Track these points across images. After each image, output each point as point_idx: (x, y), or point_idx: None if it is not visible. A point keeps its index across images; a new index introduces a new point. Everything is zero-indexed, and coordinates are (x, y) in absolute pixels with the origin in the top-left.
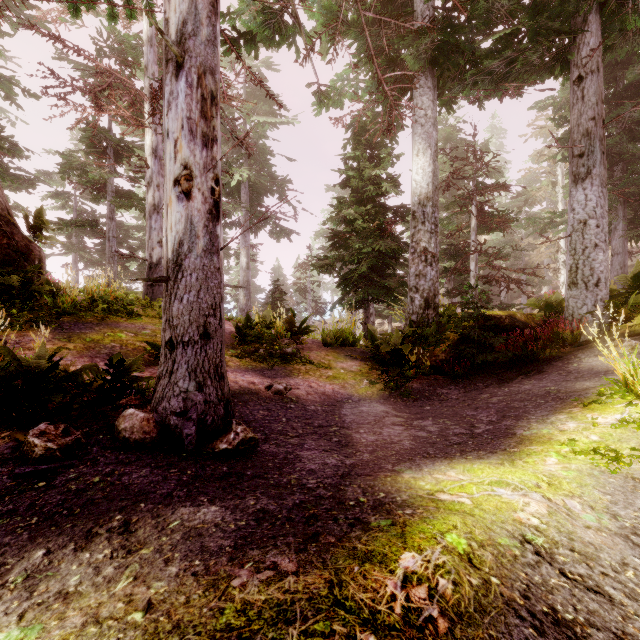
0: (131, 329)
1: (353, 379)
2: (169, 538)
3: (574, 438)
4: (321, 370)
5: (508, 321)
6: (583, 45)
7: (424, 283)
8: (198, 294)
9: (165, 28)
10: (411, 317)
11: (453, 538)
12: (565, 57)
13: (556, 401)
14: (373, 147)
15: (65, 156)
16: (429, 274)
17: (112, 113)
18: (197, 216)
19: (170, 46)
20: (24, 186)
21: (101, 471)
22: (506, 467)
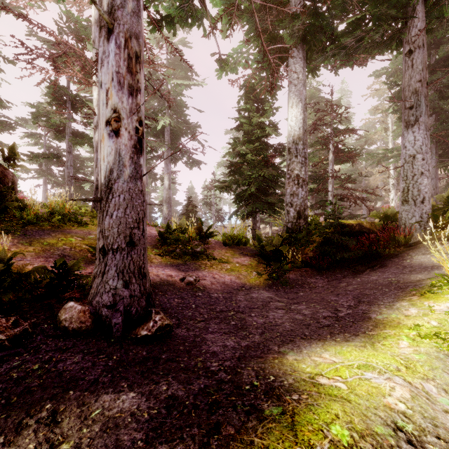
0: (80, 234)
1: (245, 271)
2: (89, 430)
3: (418, 323)
4: (222, 264)
5: (358, 228)
6: (412, 27)
7: (297, 200)
8: (125, 211)
9: (99, 1)
10: (287, 225)
11: (337, 430)
12: (399, 36)
13: (398, 290)
14: (259, 102)
15: (33, 106)
16: (300, 193)
17: (68, 74)
18: (124, 150)
19: (102, 14)
20: (6, 128)
21: (41, 358)
22: (369, 350)
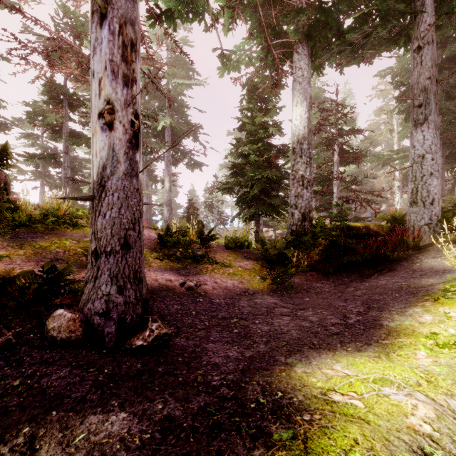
0: (75, 237)
1: (248, 275)
2: None
3: (435, 332)
4: (224, 268)
5: (364, 230)
6: (421, 23)
7: (301, 202)
8: (119, 211)
9: None
10: (292, 227)
11: None
12: (407, 32)
13: (409, 295)
14: (262, 101)
15: (27, 104)
16: (305, 195)
17: (64, 71)
18: (118, 144)
19: None
20: (2, 128)
21: (23, 373)
22: (384, 362)
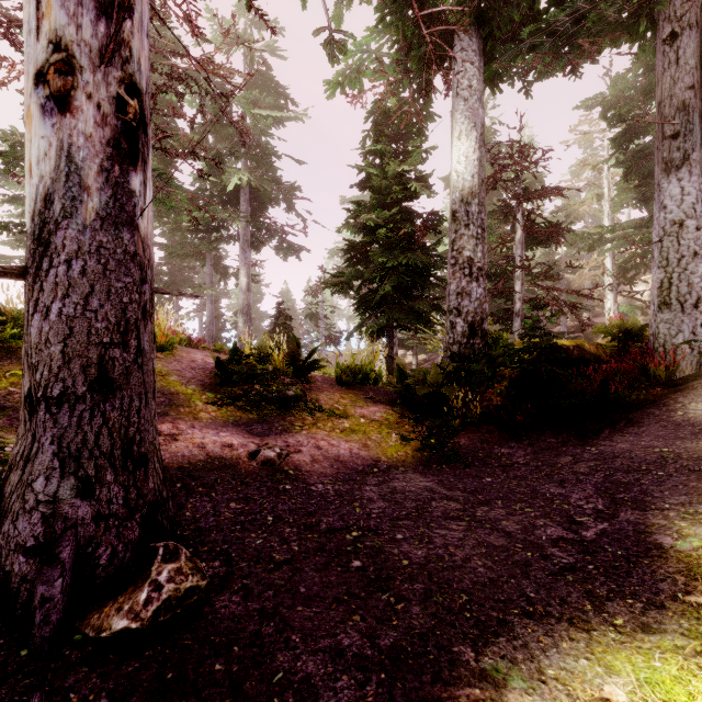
0: None
1: (378, 433)
2: None
3: None
4: (334, 420)
5: (577, 353)
6: None
7: (468, 304)
8: (85, 302)
9: None
10: (451, 348)
11: None
12: (650, 12)
13: (686, 474)
14: (399, 139)
15: None
16: (475, 292)
17: None
18: (84, 147)
19: None
20: None
21: None
22: None
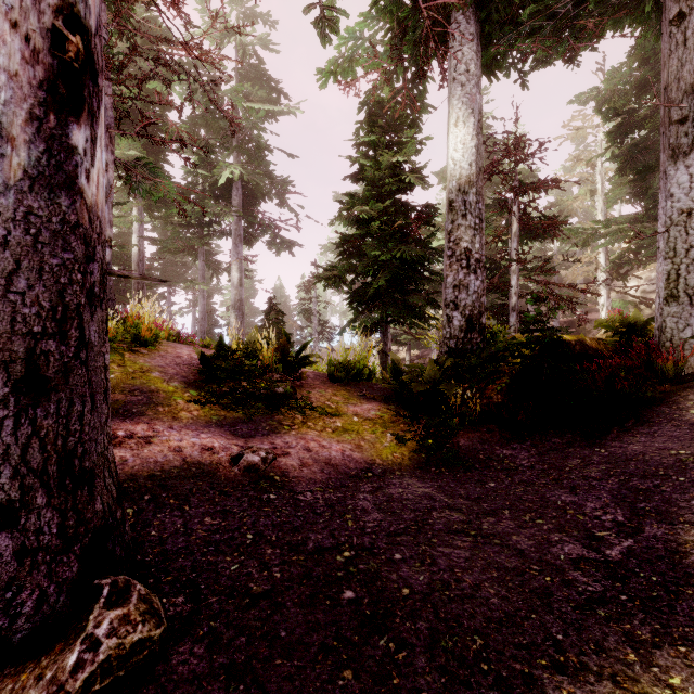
0: None
1: (372, 432)
2: None
3: None
4: (325, 419)
5: (579, 348)
6: None
7: (466, 297)
8: (8, 281)
9: None
10: (448, 343)
11: None
12: None
13: None
14: (392, 130)
15: None
16: (472, 285)
17: None
18: (7, 88)
19: None
20: None
21: None
22: None
